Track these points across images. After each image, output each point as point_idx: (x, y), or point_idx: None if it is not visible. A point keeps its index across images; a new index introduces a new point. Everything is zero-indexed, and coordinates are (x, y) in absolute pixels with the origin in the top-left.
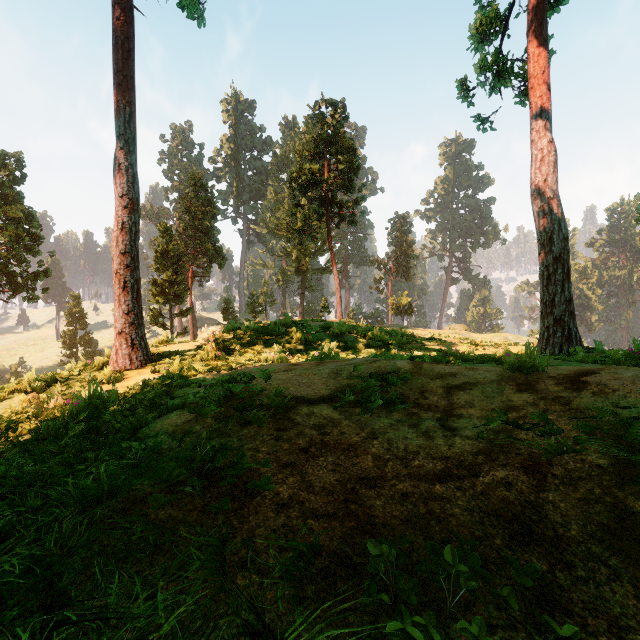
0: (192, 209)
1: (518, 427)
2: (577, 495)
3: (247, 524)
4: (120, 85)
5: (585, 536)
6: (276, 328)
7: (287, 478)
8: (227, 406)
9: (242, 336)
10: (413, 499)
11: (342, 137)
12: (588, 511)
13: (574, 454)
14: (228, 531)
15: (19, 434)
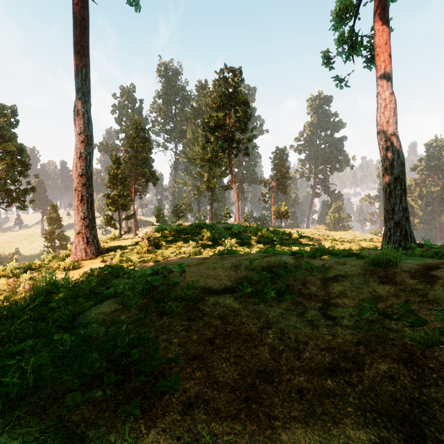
0: (134, 145)
1: (388, 317)
2: None
3: (154, 430)
4: (78, 53)
5: None
6: (192, 229)
7: (194, 372)
8: (149, 297)
9: (168, 235)
10: (308, 396)
11: (239, 94)
12: None
13: (443, 346)
14: (133, 442)
15: None
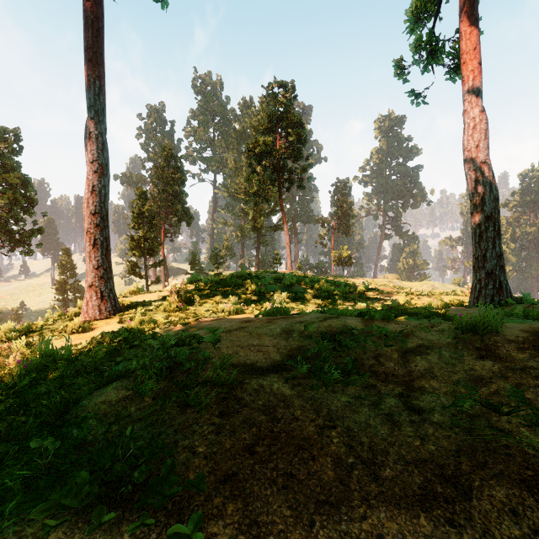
0: (164, 176)
1: (495, 410)
2: None
3: None
4: (90, 61)
5: None
6: (233, 280)
7: (225, 505)
8: (170, 378)
9: (203, 287)
10: None
11: (292, 113)
12: None
13: None
14: None
15: None
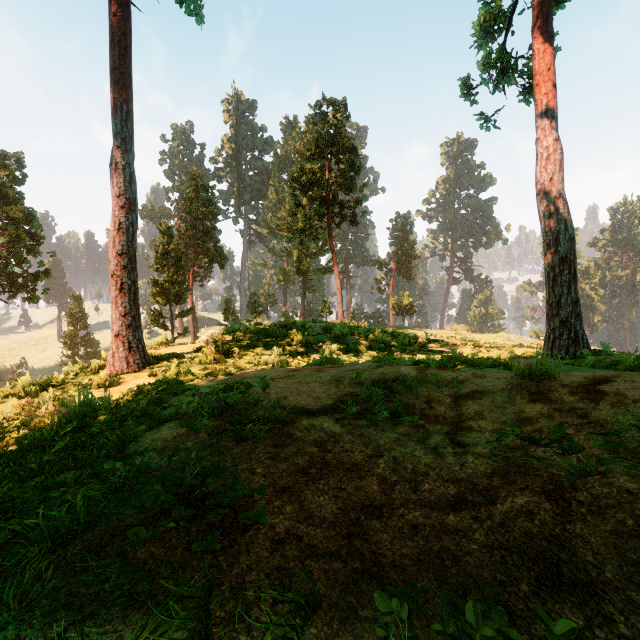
0: (193, 209)
1: (534, 443)
2: (608, 527)
3: (237, 566)
4: (117, 82)
5: (622, 580)
6: (276, 330)
7: (284, 506)
8: (222, 418)
9: (242, 338)
10: (425, 532)
11: (343, 137)
12: (622, 547)
13: (599, 476)
14: (214, 577)
15: (6, 444)
